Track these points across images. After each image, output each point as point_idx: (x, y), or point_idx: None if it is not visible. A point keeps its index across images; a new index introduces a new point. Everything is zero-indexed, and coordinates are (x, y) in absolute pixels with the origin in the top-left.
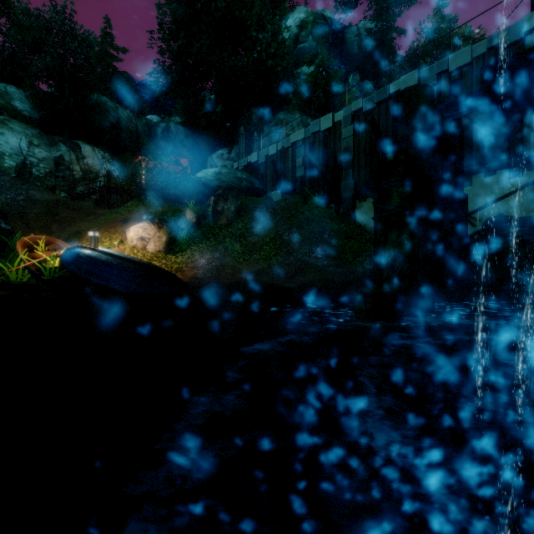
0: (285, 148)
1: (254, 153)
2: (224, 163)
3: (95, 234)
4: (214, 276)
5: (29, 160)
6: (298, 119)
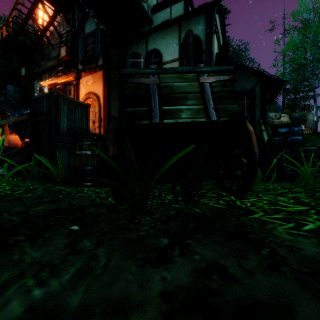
0: None
1: None
2: None
3: None
4: None
5: None
6: None
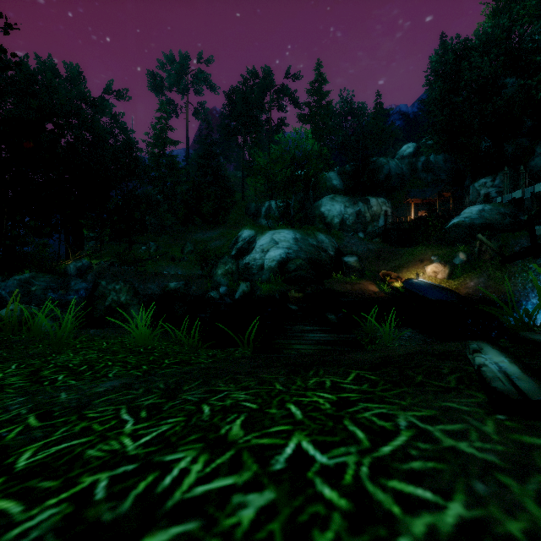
0: None
1: (518, 191)
2: (487, 191)
3: (417, 273)
4: (480, 293)
5: (345, 217)
6: None
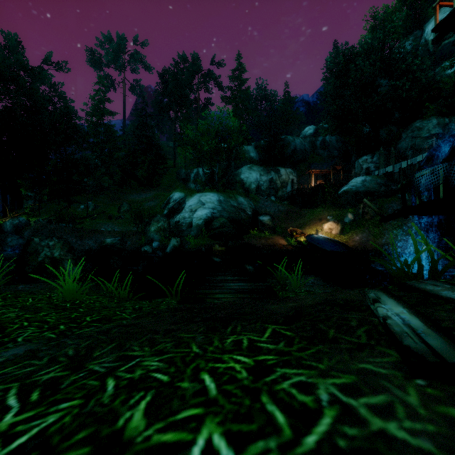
0: (413, 164)
1: (390, 167)
2: (368, 165)
3: (317, 229)
4: (363, 245)
5: (260, 183)
6: (434, 123)
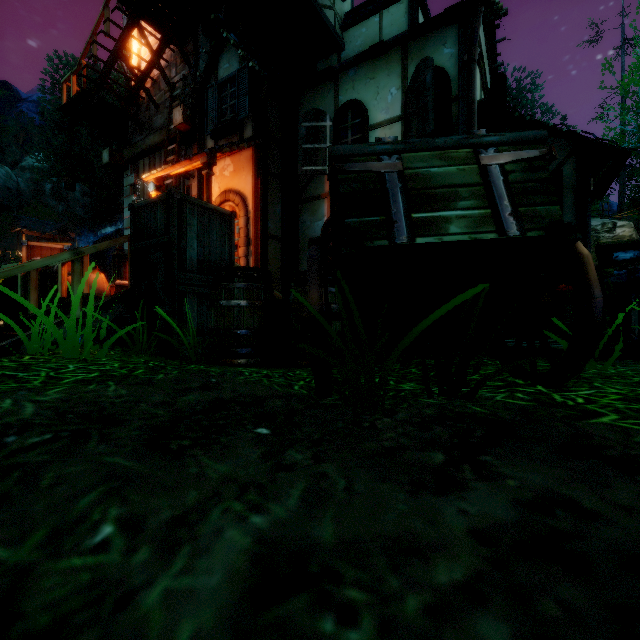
0: None
1: None
2: None
3: None
4: None
5: None
6: None
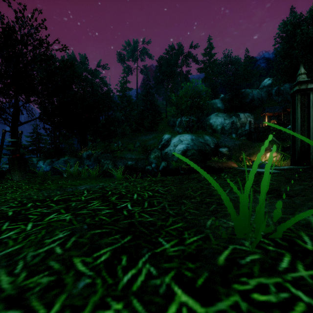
0: None
1: None
2: None
3: None
4: None
5: (224, 125)
6: None
